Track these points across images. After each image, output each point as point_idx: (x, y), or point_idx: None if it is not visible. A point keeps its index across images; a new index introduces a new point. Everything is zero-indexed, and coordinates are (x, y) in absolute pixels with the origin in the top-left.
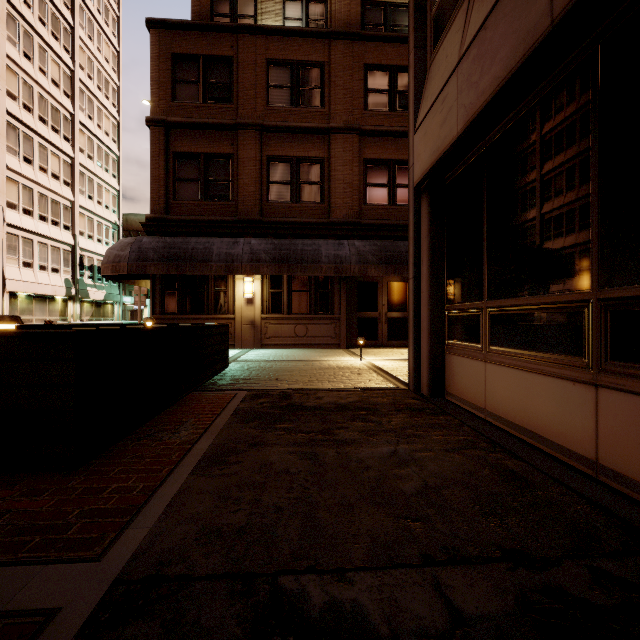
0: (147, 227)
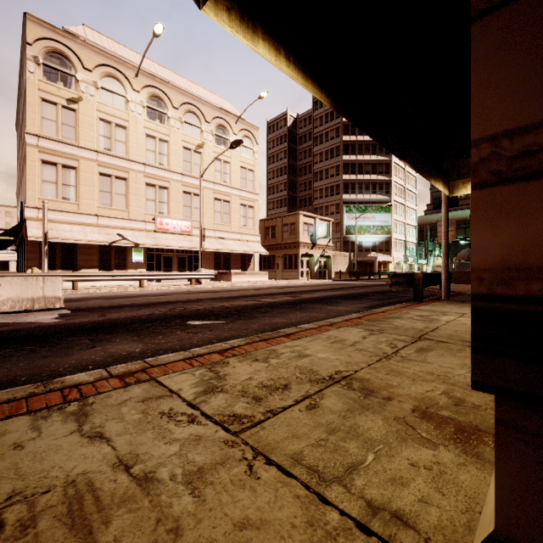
0: (469, 246)
